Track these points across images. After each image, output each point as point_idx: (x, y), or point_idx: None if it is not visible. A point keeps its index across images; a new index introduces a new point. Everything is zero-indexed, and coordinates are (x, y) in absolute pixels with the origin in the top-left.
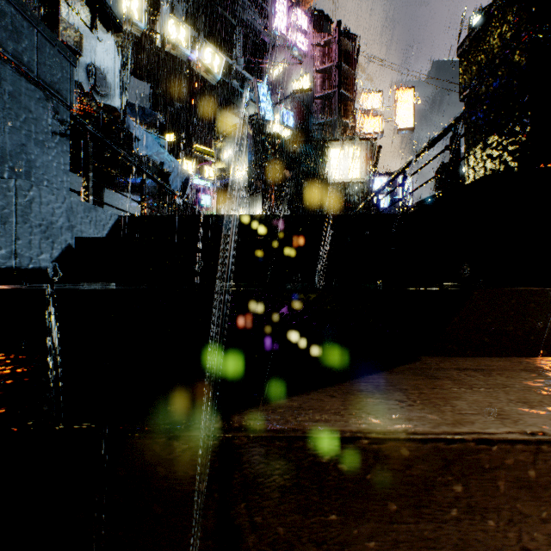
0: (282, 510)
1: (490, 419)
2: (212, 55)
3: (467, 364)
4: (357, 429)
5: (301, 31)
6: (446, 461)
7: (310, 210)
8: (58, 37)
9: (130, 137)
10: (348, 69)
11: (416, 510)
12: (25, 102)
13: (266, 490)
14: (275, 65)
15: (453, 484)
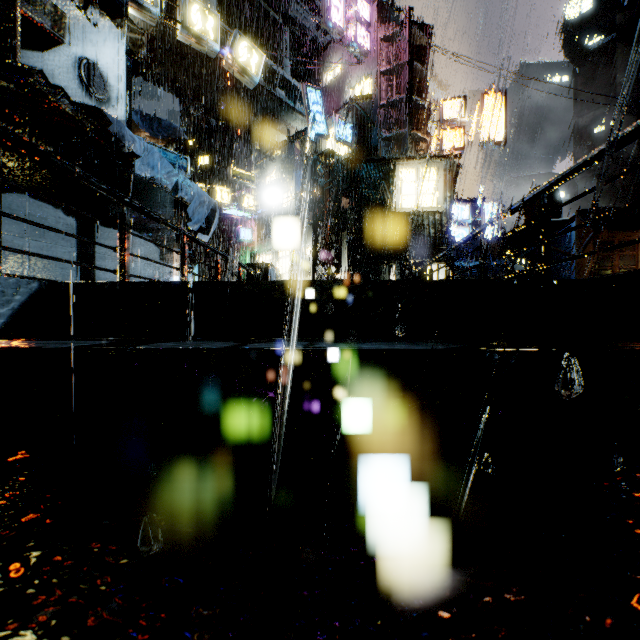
0: None
1: None
2: (248, 51)
3: None
4: None
5: (362, 22)
6: None
7: (373, 247)
8: (13, 6)
9: (128, 153)
10: (421, 68)
11: None
12: None
13: None
14: (329, 67)
15: None
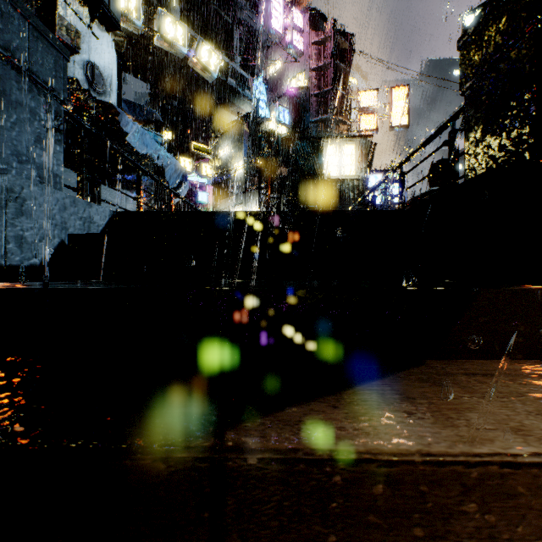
0: (281, 541)
1: (511, 436)
2: (208, 53)
3: (474, 368)
4: (365, 448)
5: (297, 29)
6: (465, 486)
7: (306, 206)
8: (54, 34)
9: (127, 134)
10: (343, 67)
11: (431, 541)
12: (16, 96)
13: (263, 518)
14: (271, 64)
15: (473, 512)
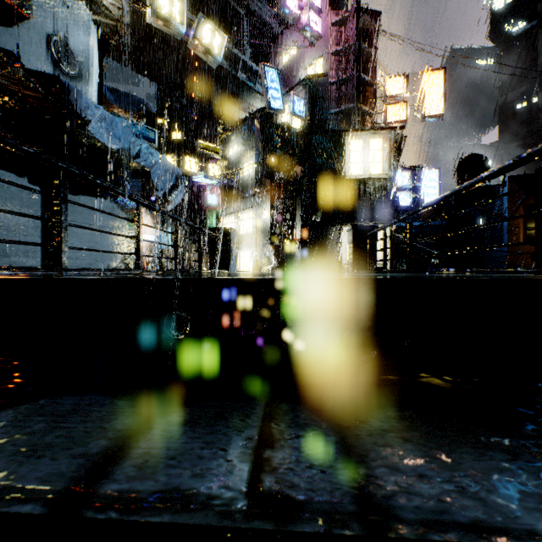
0: None
1: None
2: (211, 33)
3: None
4: None
5: (314, 9)
6: None
7: (324, 210)
8: None
9: (89, 122)
10: (368, 49)
11: None
12: None
13: None
14: (285, 49)
15: None
